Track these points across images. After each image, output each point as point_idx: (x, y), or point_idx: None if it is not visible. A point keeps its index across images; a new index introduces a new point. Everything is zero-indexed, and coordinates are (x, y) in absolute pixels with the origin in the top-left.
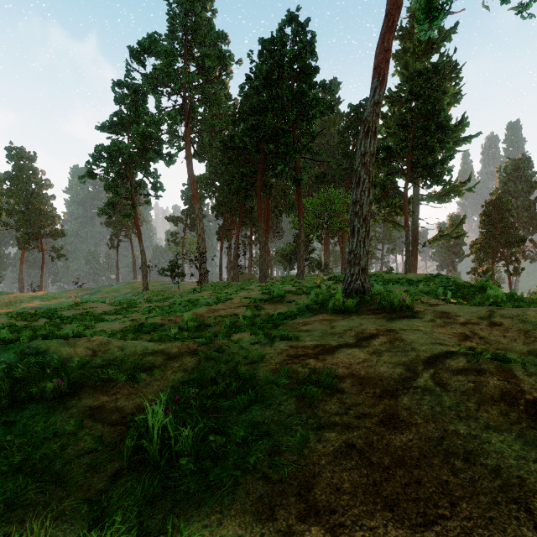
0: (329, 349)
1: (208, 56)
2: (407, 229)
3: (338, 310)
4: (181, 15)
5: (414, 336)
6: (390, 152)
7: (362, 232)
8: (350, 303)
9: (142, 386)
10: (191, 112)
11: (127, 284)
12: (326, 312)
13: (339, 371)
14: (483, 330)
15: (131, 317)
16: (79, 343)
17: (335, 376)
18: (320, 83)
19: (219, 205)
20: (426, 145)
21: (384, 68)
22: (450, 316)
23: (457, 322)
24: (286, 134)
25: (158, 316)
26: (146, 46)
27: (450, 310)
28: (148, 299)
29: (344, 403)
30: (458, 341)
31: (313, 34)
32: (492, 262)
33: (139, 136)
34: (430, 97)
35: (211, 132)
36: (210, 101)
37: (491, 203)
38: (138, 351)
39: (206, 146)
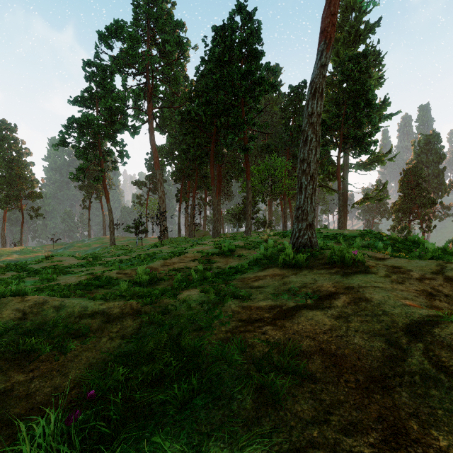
0: (287, 312)
1: (168, 42)
2: (340, 192)
3: (288, 264)
4: (144, 5)
5: (378, 295)
6: (325, 125)
7: (309, 188)
8: (300, 257)
9: (68, 358)
10: (153, 90)
11: (98, 240)
12: (276, 266)
13: (304, 344)
14: (443, 286)
15: (93, 270)
16: (10, 304)
17: (300, 352)
18: (265, 65)
19: (177, 171)
20: (356, 120)
21: (331, 31)
22: (402, 271)
23: (413, 277)
24: (236, 108)
25: (114, 270)
26: (113, 30)
27: (400, 265)
28: (112, 253)
29: (320, 400)
30: (428, 301)
31: (259, 23)
32: (408, 220)
33: (107, 110)
34: (360, 78)
35: (170, 107)
36: (170, 81)
37: (408, 171)
38: (75, 312)
39: (167, 120)
